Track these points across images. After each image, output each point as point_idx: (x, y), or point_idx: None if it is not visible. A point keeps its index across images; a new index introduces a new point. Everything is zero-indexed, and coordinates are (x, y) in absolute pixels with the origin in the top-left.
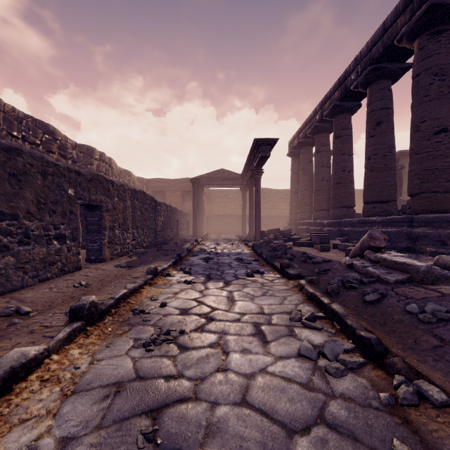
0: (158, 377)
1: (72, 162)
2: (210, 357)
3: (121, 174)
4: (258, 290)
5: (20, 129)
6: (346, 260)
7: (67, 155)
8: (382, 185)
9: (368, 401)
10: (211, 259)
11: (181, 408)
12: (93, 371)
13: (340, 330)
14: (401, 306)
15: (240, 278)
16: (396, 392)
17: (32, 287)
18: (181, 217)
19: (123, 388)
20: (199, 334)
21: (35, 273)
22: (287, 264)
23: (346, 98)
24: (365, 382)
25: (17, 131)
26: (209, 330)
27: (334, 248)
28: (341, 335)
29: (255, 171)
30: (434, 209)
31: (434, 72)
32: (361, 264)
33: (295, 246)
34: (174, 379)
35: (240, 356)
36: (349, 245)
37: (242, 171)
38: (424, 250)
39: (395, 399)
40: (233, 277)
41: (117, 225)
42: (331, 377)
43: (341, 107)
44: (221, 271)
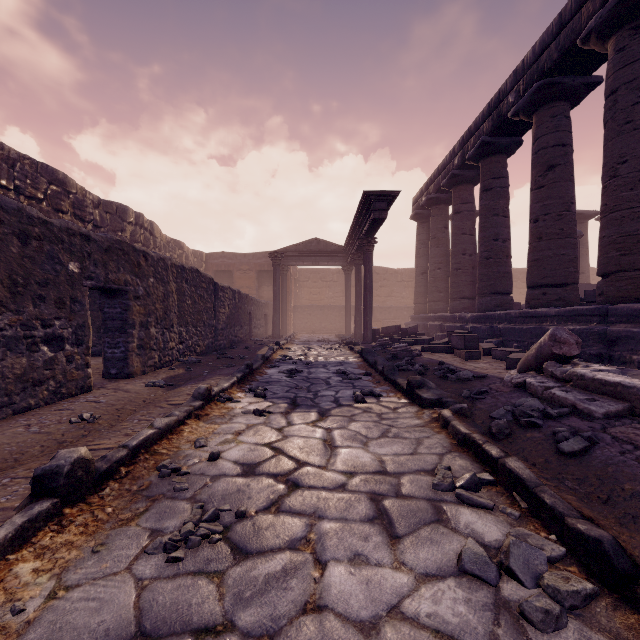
0: (181, 632)
1: (94, 226)
2: (290, 575)
3: (168, 245)
4: (374, 427)
5: (11, 176)
6: (513, 376)
7: (86, 217)
8: (557, 261)
9: None
10: (299, 373)
11: None
12: (50, 619)
13: (529, 512)
14: (632, 464)
15: (344, 404)
16: None
17: None
18: (256, 309)
19: None
20: (272, 518)
21: (6, 399)
22: (419, 383)
23: (500, 131)
24: None
25: (8, 179)
26: (291, 510)
27: (485, 355)
28: (531, 521)
29: (365, 241)
30: None
31: None
32: (541, 383)
33: (426, 352)
34: (213, 637)
35: (349, 573)
36: (509, 350)
37: (346, 242)
38: (627, 359)
39: None
40: (333, 403)
41: (154, 320)
42: (535, 632)
43: (492, 146)
44: (314, 392)
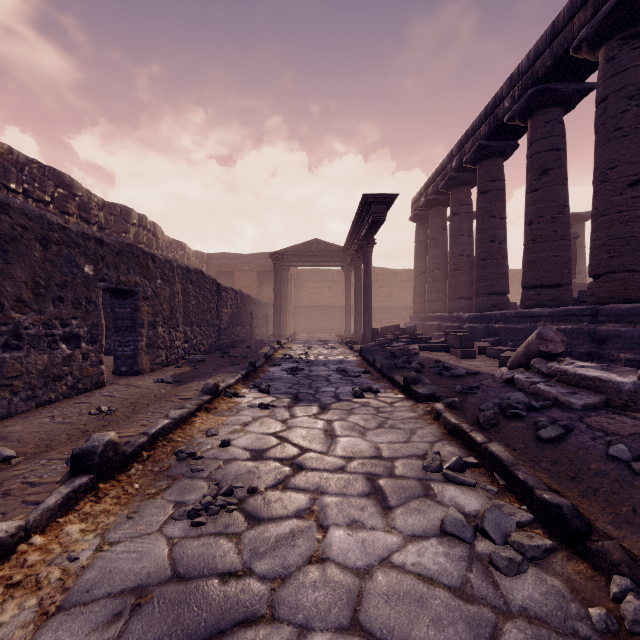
0: (209, 575)
1: (99, 228)
2: (297, 536)
3: (170, 246)
4: (371, 419)
5: (20, 180)
6: (503, 372)
7: (91, 219)
8: (551, 262)
9: (570, 623)
10: (301, 371)
11: (246, 637)
12: (101, 565)
13: (506, 488)
14: (600, 448)
15: (344, 399)
16: (620, 609)
17: (24, 416)
18: (257, 309)
19: (147, 598)
20: (280, 493)
21: (30, 393)
22: (415, 379)
23: (496, 135)
24: (560, 584)
25: (17, 183)
26: (297, 487)
27: (480, 354)
28: (507, 495)
29: (364, 242)
30: (630, 297)
31: (629, 94)
32: (528, 378)
33: (423, 351)
34: (235, 579)
35: (347, 535)
36: (503, 349)
37: (345, 243)
38: (615, 357)
39: (616, 618)
40: (333, 398)
41: (161, 320)
42: (501, 576)
43: (489, 149)
44: (315, 388)
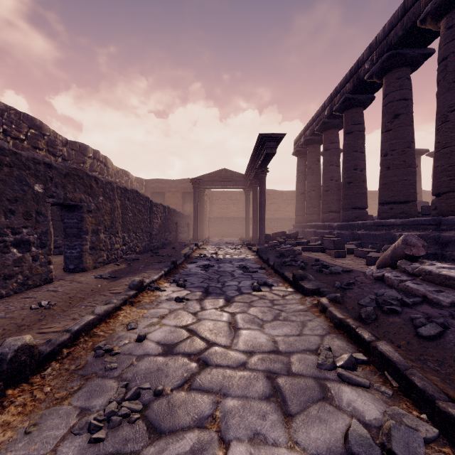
0: None
1: (63, 159)
2: None
3: (117, 173)
4: (268, 312)
5: (0, 122)
6: (374, 271)
7: (57, 152)
8: (401, 184)
9: None
10: (211, 267)
11: None
12: None
13: (400, 391)
14: None
15: (245, 292)
16: None
17: None
18: (181, 219)
19: None
20: (184, 396)
21: None
22: (302, 276)
23: (358, 90)
24: None
25: None
26: (201, 388)
27: (349, 254)
28: (403, 399)
29: (260, 170)
30: None
31: None
32: (396, 277)
33: (305, 251)
34: None
35: (249, 454)
36: (367, 250)
37: (246, 171)
38: None
39: None
40: (236, 291)
41: (103, 228)
42: None
43: (352, 101)
44: (222, 282)
